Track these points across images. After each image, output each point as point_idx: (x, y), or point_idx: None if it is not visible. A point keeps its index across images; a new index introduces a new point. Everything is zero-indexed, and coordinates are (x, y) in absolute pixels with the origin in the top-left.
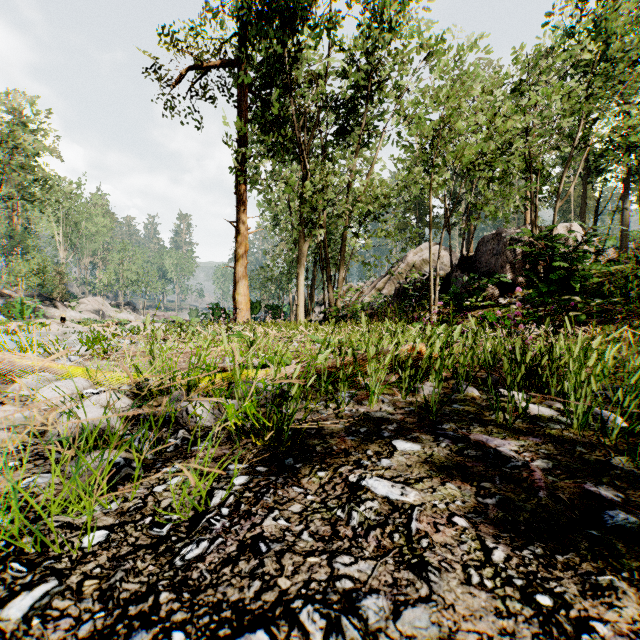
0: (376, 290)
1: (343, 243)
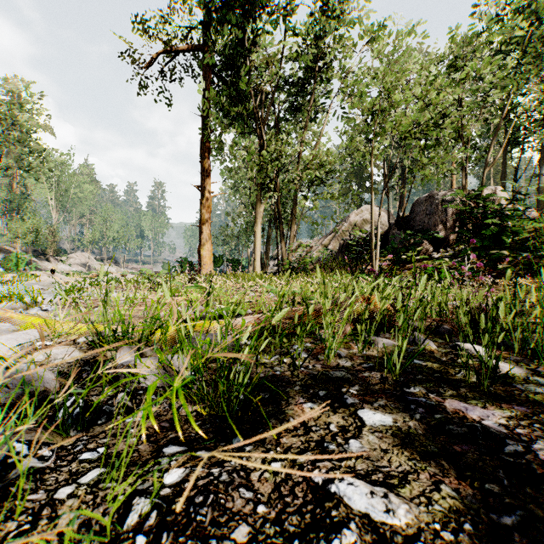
0: (322, 246)
1: (294, 205)
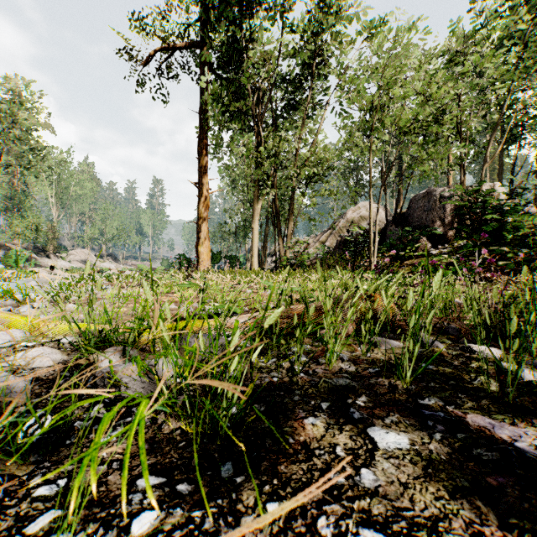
0: (320, 243)
1: (292, 201)
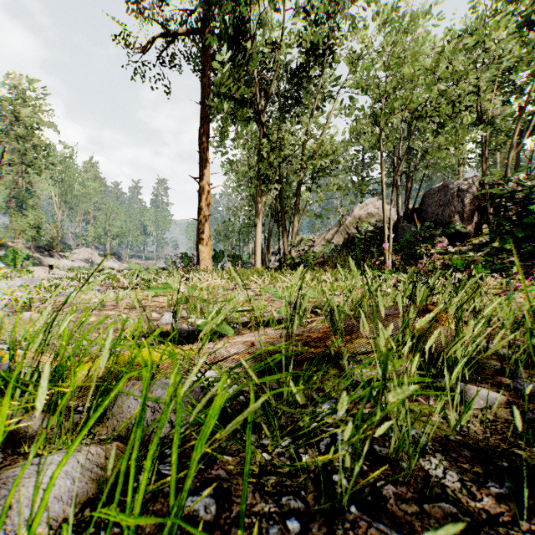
0: (325, 241)
1: (297, 197)
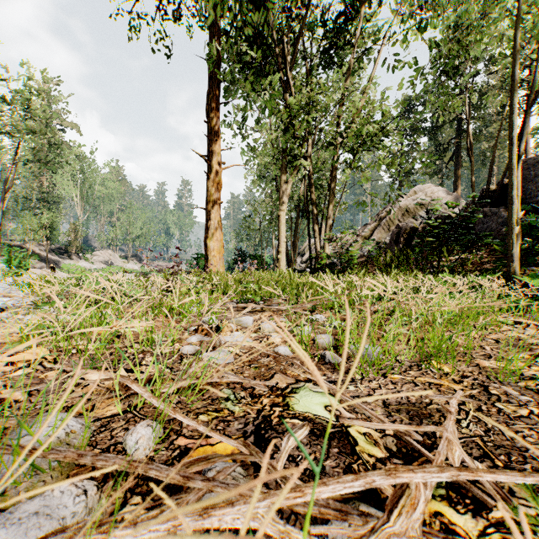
0: (362, 238)
1: (333, 179)
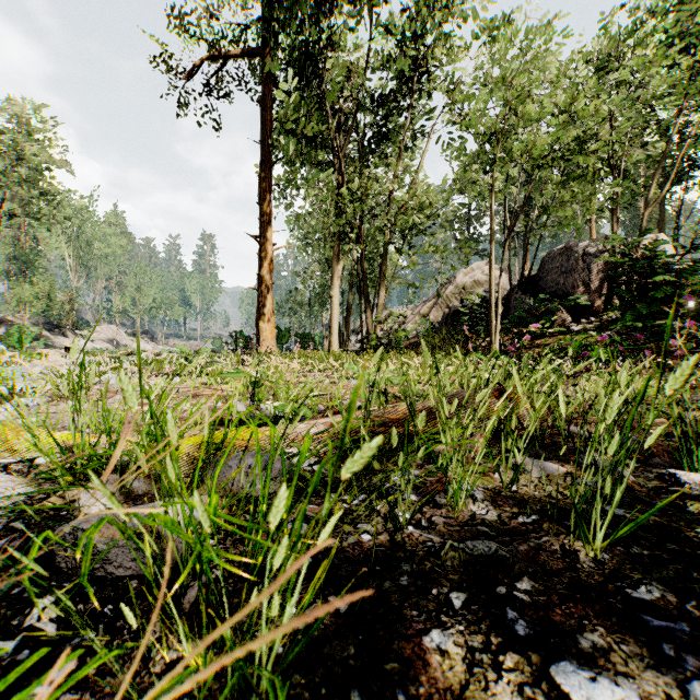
0: (420, 316)
1: (383, 261)
